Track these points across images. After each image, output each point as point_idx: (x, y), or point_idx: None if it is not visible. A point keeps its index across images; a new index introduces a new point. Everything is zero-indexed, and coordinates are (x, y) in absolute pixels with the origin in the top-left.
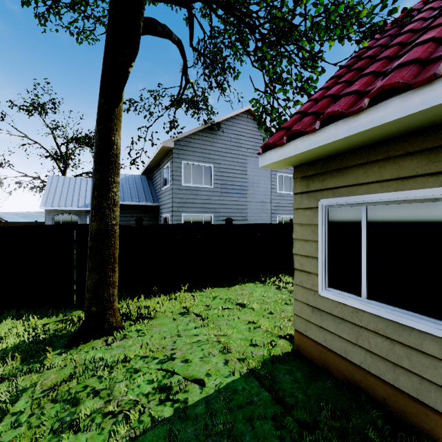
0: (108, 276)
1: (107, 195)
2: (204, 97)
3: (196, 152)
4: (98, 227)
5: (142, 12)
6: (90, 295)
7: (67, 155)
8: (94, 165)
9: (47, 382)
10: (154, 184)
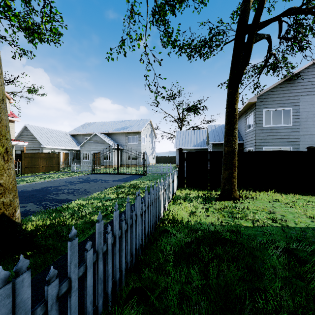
0: (233, 173)
1: (232, 134)
2: (283, 58)
3: (275, 101)
4: (228, 150)
5: (253, 41)
6: (225, 181)
7: (183, 119)
8: (226, 121)
9: (216, 207)
10: (238, 128)
